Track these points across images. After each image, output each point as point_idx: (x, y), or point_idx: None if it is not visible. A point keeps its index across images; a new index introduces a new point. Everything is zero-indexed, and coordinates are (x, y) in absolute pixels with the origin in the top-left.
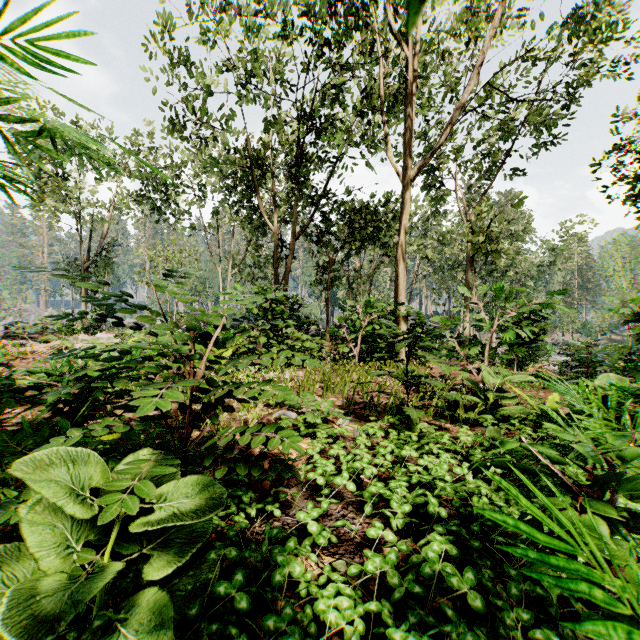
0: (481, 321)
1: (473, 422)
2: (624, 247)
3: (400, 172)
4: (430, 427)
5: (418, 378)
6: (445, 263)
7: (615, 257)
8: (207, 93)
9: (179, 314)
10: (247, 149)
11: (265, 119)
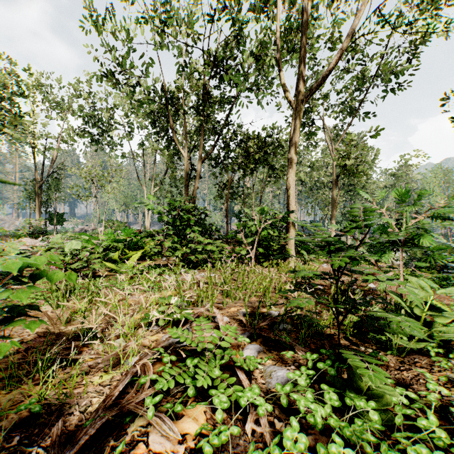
0: (391, 225)
1: (410, 350)
2: (440, 174)
3: (289, 100)
4: (391, 389)
5: (353, 302)
6: (313, 185)
7: (434, 181)
8: (129, 42)
9: (112, 222)
10: (163, 90)
11: (176, 64)
